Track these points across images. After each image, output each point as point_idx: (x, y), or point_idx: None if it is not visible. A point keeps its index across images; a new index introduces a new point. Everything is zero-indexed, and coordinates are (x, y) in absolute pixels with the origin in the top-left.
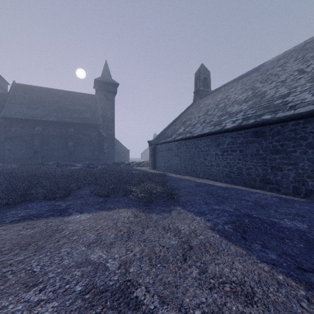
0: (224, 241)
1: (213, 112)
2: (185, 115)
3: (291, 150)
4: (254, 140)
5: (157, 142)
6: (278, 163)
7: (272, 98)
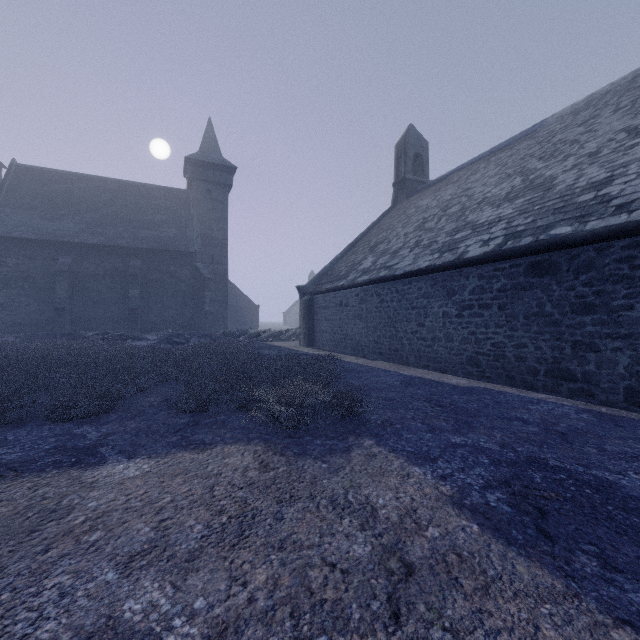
0: (495, 546)
1: (436, 223)
2: (375, 231)
3: (620, 304)
4: (533, 282)
5: (316, 289)
6: (589, 334)
7: (571, 191)
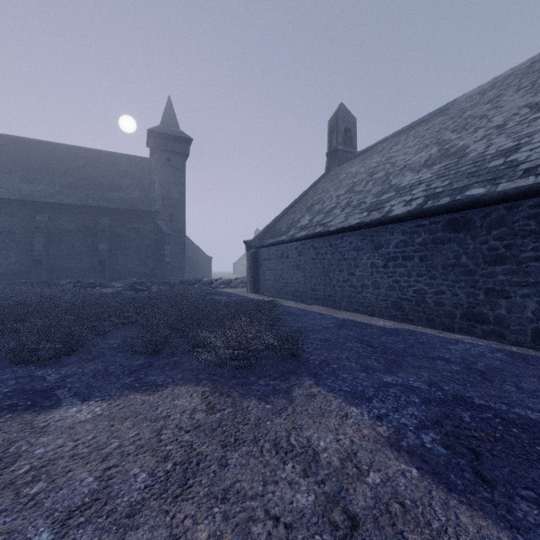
0: (436, 492)
1: (364, 186)
2: (311, 194)
3: (528, 256)
4: (451, 236)
5: (261, 243)
6: (500, 283)
7: (482, 158)
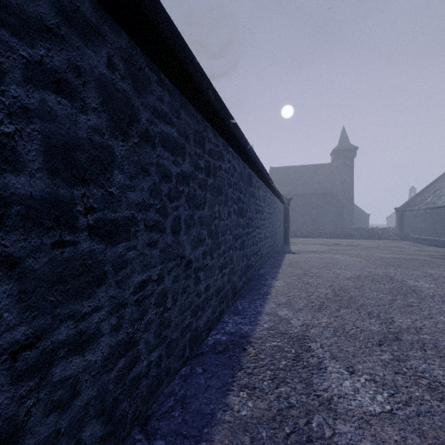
0: (412, 243)
1: None
2: (441, 180)
3: None
4: None
5: (404, 209)
6: None
7: None
